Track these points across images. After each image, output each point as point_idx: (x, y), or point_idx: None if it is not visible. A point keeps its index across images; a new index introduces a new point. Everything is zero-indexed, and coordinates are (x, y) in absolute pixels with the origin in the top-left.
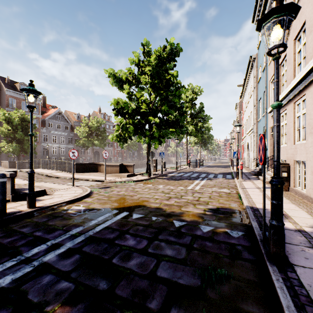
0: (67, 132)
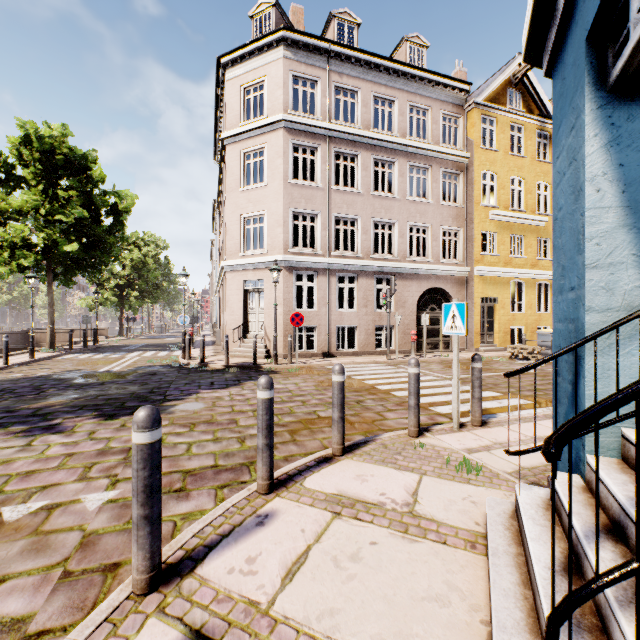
0: None
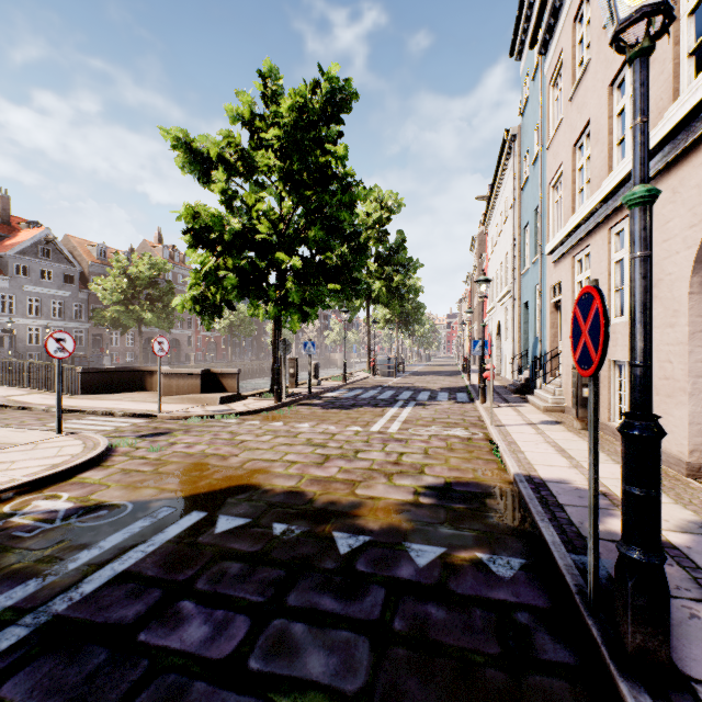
0: (70, 290)
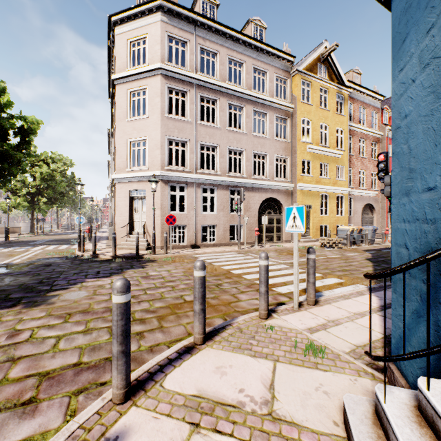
0: None
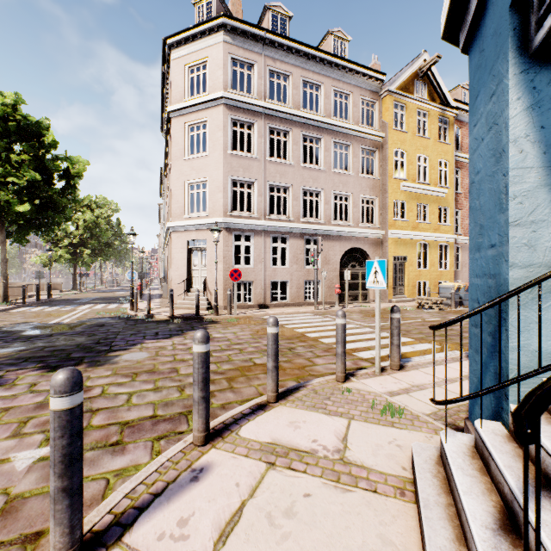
0: None
